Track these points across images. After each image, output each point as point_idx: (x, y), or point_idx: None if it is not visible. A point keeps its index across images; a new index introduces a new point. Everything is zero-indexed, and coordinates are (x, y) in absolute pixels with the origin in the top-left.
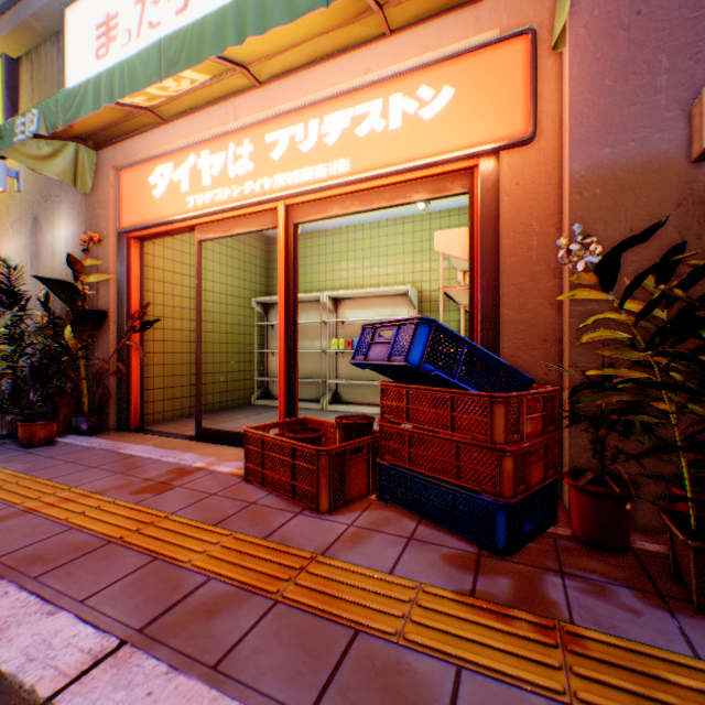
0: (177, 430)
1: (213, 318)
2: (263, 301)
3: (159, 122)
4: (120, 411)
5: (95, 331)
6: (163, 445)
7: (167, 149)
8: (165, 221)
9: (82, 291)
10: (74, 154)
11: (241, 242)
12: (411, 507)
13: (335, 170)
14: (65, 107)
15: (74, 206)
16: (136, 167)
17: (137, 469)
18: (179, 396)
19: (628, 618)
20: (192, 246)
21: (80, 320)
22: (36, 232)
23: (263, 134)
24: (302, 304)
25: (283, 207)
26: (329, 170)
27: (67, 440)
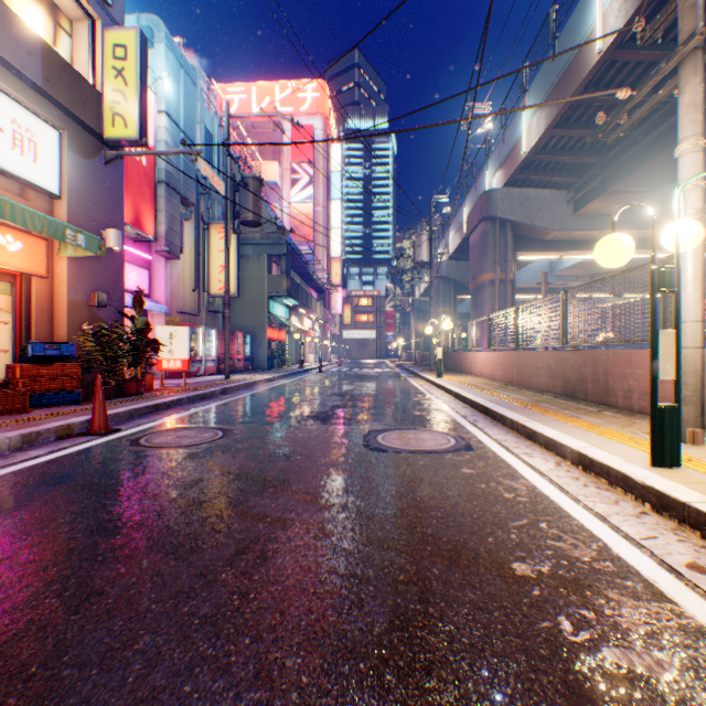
0: None
1: None
2: None
3: None
4: None
5: None
6: None
7: None
8: None
9: None
10: None
11: None
12: (45, 406)
13: None
14: None
15: None
16: None
17: None
18: None
19: (113, 401)
20: None
21: None
22: None
23: None
24: None
25: None
26: None
27: None
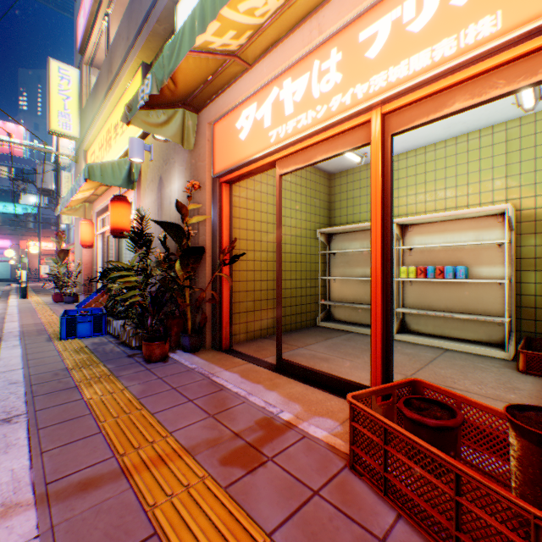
0: (258, 353)
1: (284, 249)
2: (326, 231)
3: (243, 70)
4: (213, 332)
5: (195, 264)
6: (248, 375)
7: (251, 93)
8: (249, 160)
9: (186, 231)
10: (181, 119)
11: (307, 180)
12: None
13: (470, 37)
14: (168, 59)
15: (182, 164)
16: (225, 118)
17: (226, 413)
18: (257, 318)
19: None
20: (267, 186)
21: (185, 255)
22: (160, 189)
23: (355, 34)
24: (363, 232)
25: (378, 116)
26: (460, 40)
27: (175, 356)
